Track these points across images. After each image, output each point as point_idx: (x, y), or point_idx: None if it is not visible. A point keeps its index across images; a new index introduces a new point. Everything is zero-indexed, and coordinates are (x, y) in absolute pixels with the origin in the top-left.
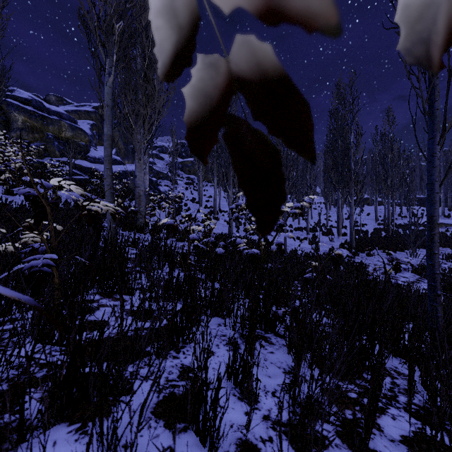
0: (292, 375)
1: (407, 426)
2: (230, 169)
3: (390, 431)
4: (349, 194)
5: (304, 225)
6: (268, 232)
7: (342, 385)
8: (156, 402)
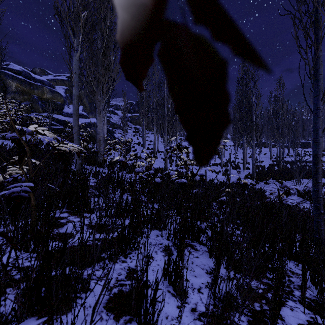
0: (212, 275)
1: (302, 315)
2: (165, 121)
3: (290, 320)
4: (252, 139)
5: (219, 162)
6: (206, 160)
7: (252, 284)
8: (108, 298)
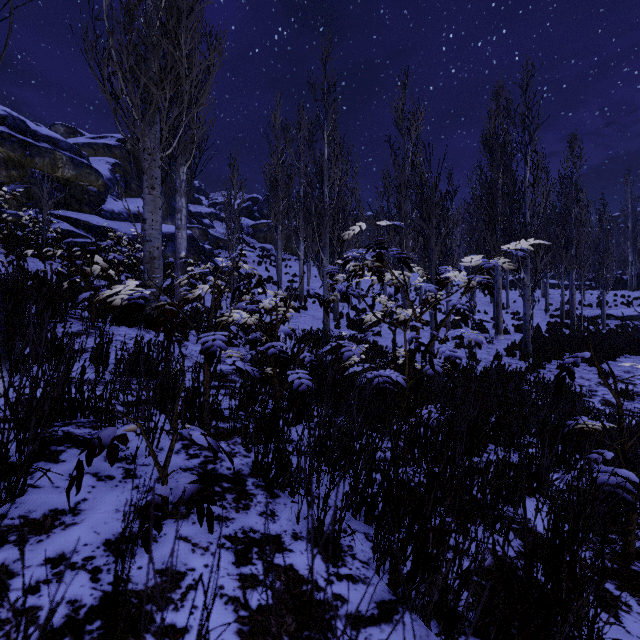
0: None
1: None
2: (326, 221)
3: None
4: (524, 265)
5: (439, 318)
6: None
7: None
8: None
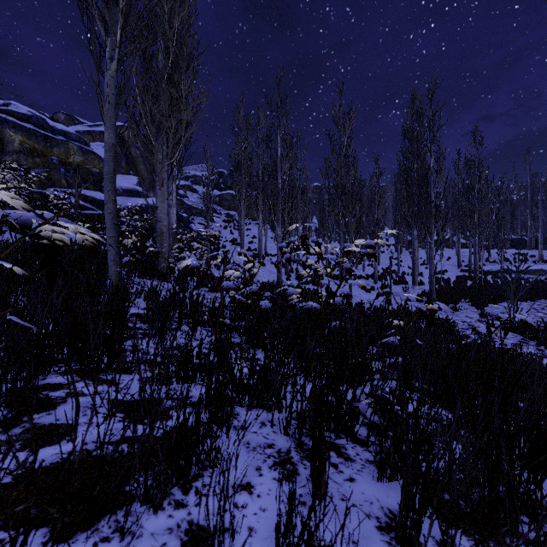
0: (393, 534)
1: None
2: (279, 201)
3: None
4: (429, 233)
5: (370, 272)
6: None
7: None
8: None
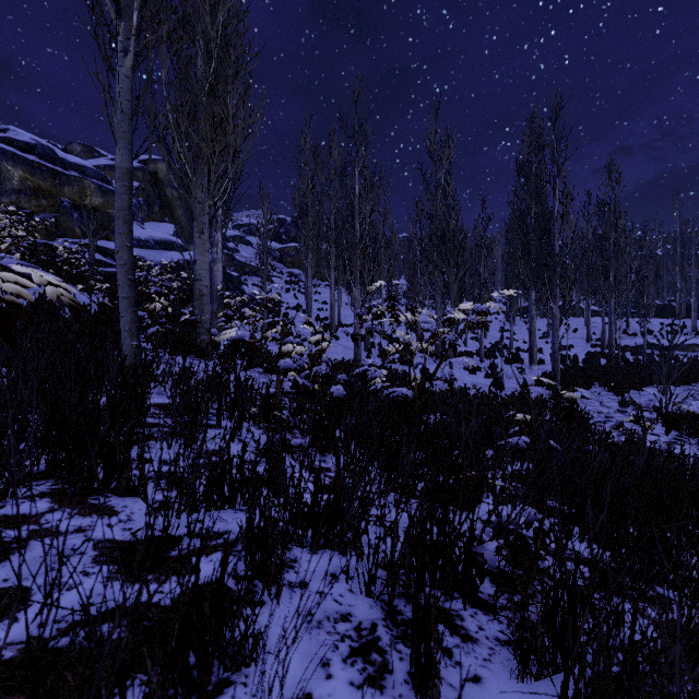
0: None
1: None
2: (357, 254)
3: None
4: (552, 296)
5: (475, 348)
6: None
7: None
8: None
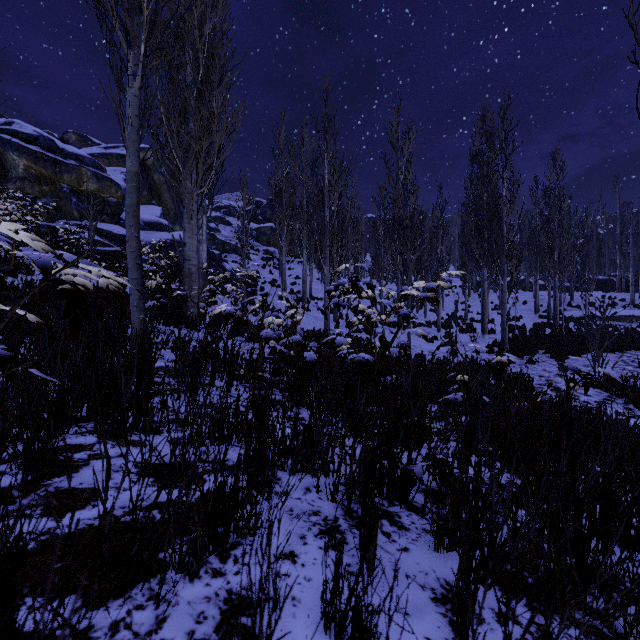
0: (449, 606)
1: None
2: (326, 236)
3: None
4: (501, 273)
5: (433, 319)
6: None
7: None
8: None
